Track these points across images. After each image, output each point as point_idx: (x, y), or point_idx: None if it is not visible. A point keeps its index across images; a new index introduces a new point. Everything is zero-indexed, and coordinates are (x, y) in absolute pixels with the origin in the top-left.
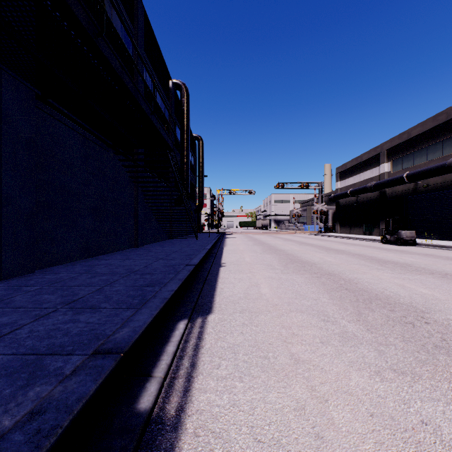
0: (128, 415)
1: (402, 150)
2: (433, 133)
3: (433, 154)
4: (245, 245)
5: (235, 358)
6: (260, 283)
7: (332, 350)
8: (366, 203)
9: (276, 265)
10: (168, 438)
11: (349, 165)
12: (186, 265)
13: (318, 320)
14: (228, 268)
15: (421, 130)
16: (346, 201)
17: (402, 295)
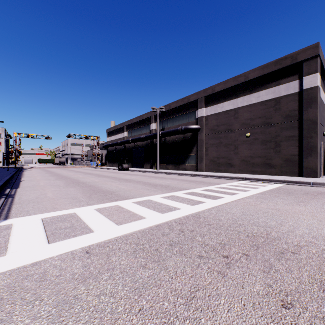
0: (4, 193)
1: (131, 127)
2: (140, 123)
3: (140, 132)
4: (39, 174)
5: (27, 190)
6: (41, 183)
7: (53, 188)
8: (119, 150)
9: (52, 179)
10: (13, 194)
11: (112, 129)
12: (1, 180)
13: (55, 186)
14: (26, 181)
15: (136, 120)
16: (111, 149)
17: (88, 181)
